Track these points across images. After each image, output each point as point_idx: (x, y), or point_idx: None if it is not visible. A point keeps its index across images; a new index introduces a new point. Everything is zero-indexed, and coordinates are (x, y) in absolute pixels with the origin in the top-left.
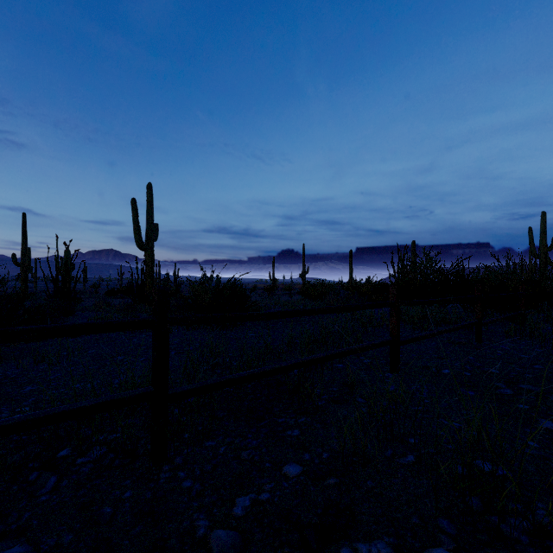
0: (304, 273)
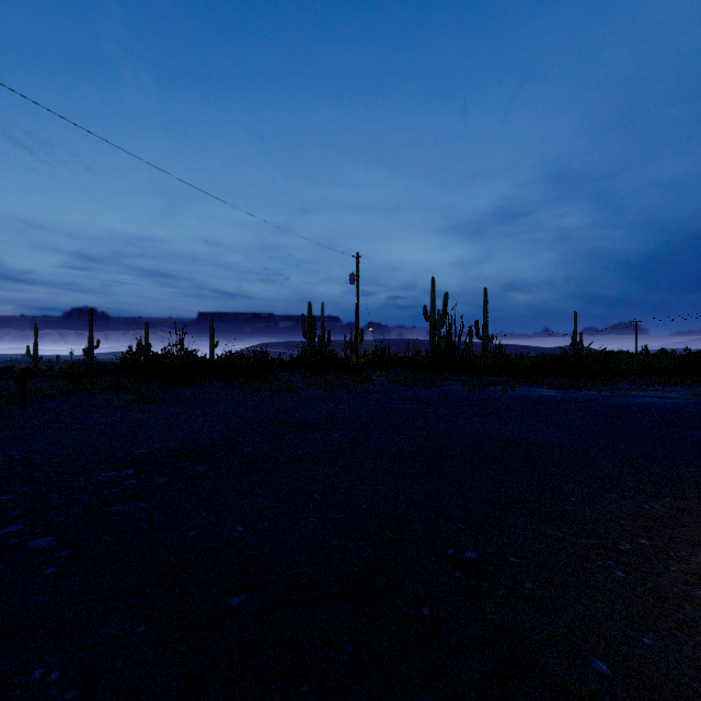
0: (92, 348)
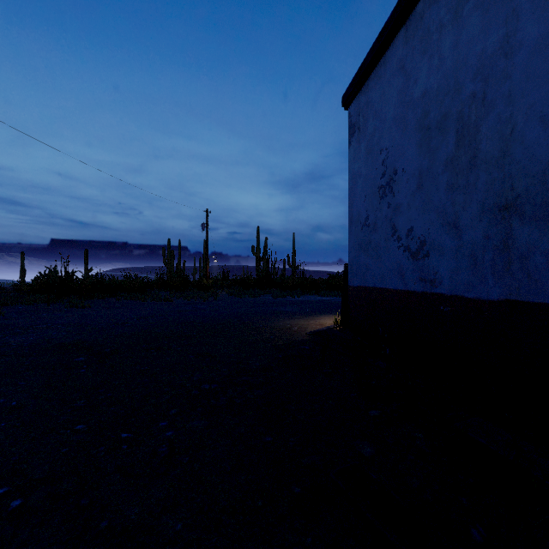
0: None
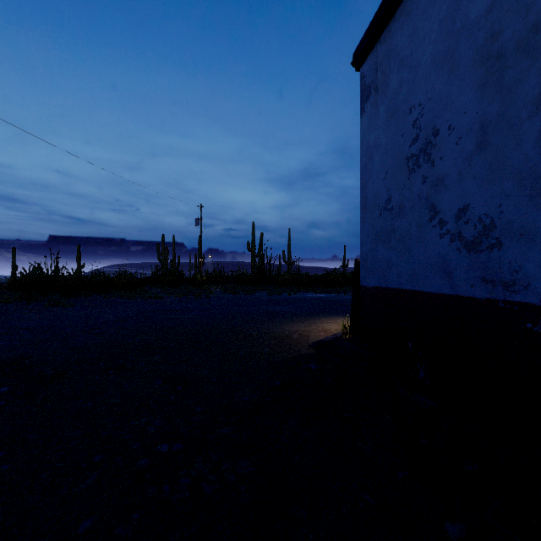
0: None
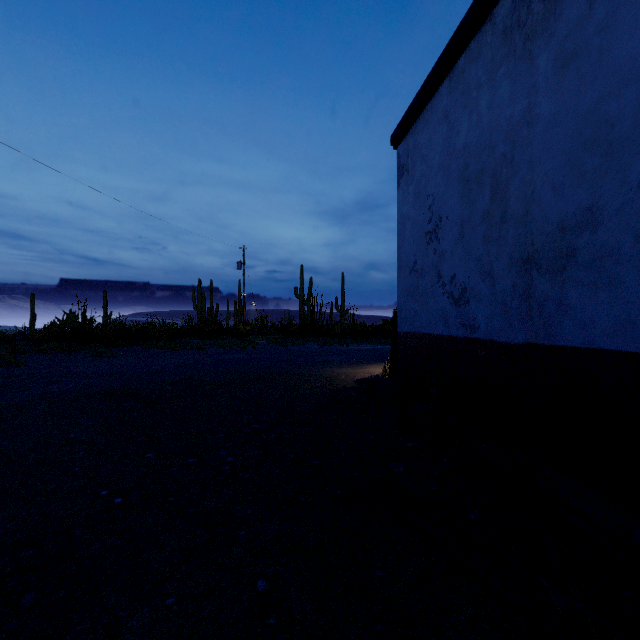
0: None
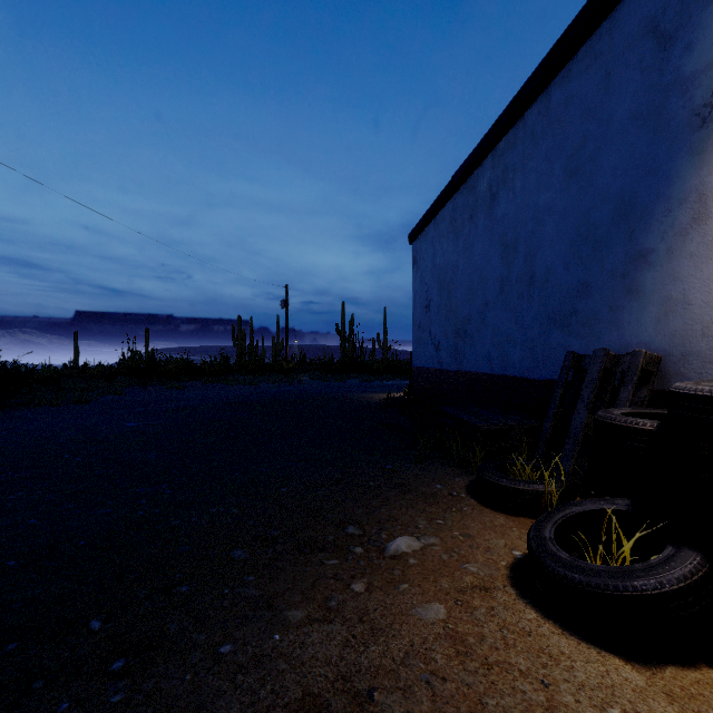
0: None
